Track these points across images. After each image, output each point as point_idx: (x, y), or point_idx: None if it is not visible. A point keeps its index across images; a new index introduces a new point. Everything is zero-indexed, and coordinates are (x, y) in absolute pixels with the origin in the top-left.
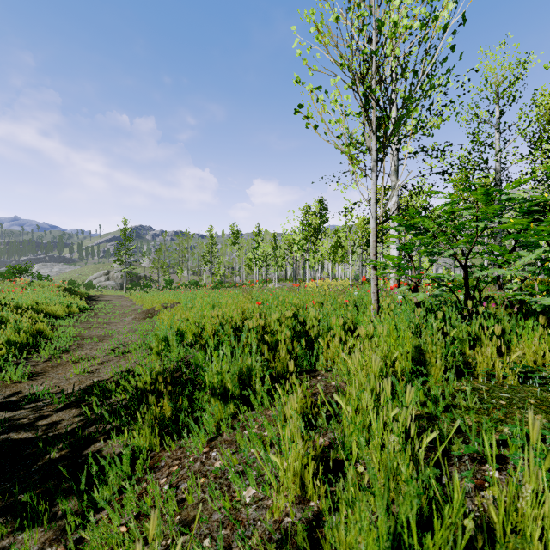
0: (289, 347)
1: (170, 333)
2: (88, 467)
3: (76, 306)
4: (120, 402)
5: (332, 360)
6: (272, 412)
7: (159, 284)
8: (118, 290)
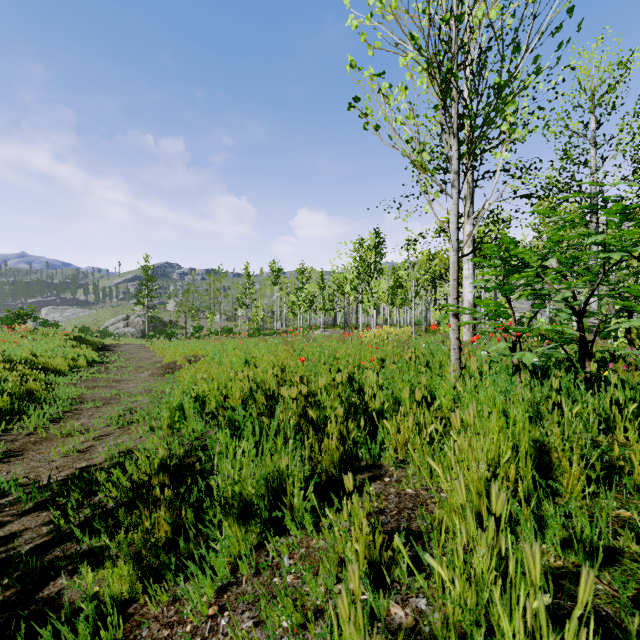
0: (342, 430)
1: (186, 399)
2: (33, 629)
3: (84, 358)
4: (108, 503)
5: (404, 450)
6: (318, 543)
7: (187, 330)
8: (138, 337)
